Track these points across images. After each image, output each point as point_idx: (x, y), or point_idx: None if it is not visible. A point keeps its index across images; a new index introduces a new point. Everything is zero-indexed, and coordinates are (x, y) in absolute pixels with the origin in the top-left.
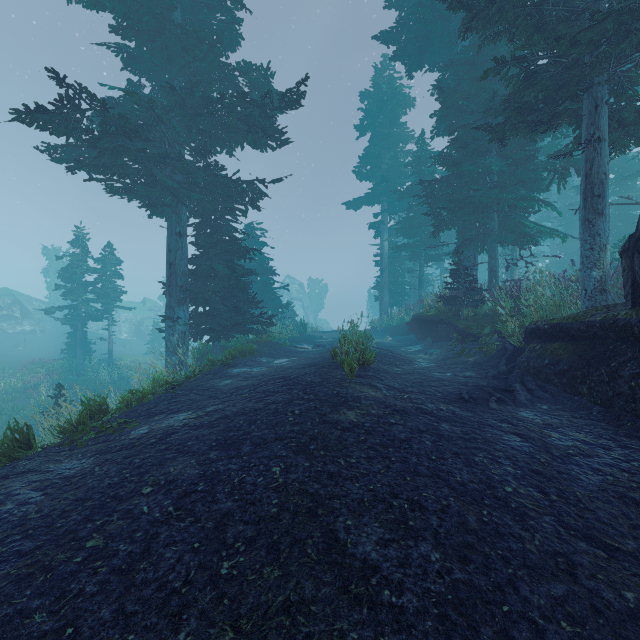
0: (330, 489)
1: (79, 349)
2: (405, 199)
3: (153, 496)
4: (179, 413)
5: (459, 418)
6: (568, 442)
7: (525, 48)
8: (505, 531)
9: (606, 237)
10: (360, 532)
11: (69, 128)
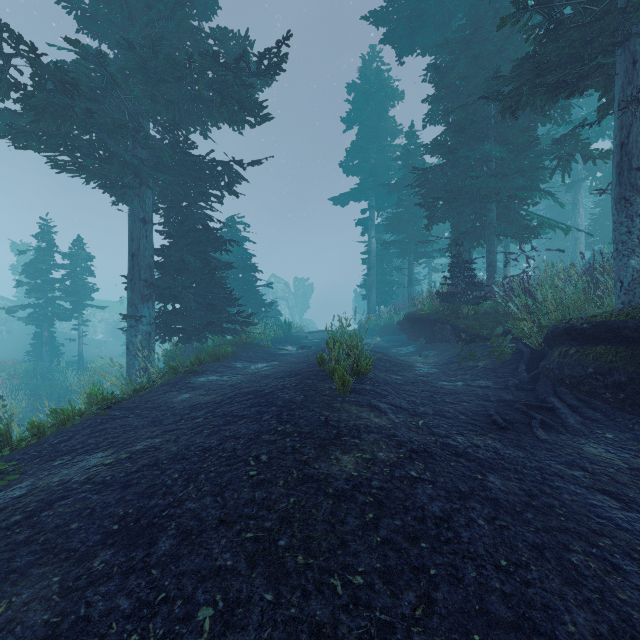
0: None
1: (45, 351)
2: (393, 195)
3: None
4: (93, 453)
5: (508, 462)
6: None
7: None
8: None
9: None
10: None
11: None
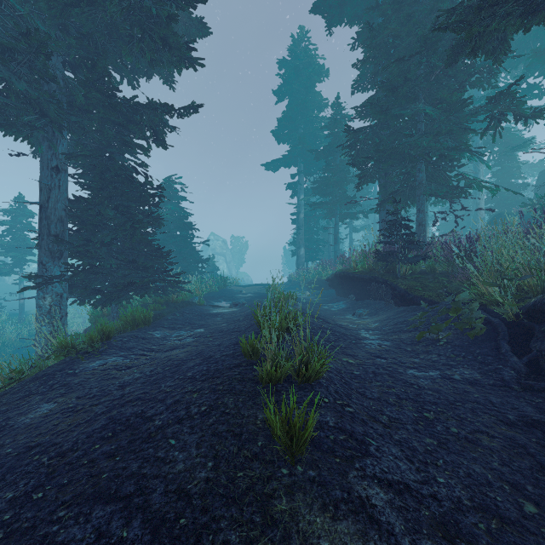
0: None
1: None
2: (320, 162)
3: None
4: None
5: None
6: None
7: None
8: None
9: None
10: None
11: None
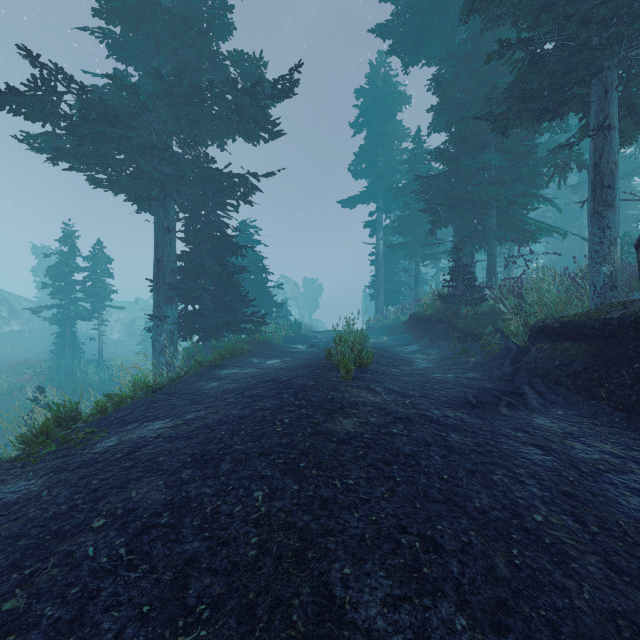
0: (323, 521)
1: (68, 349)
2: (401, 197)
3: (104, 532)
4: (155, 421)
5: (469, 426)
6: (595, 455)
7: (531, 29)
8: (544, 579)
9: (616, 230)
10: (361, 586)
11: (45, 113)
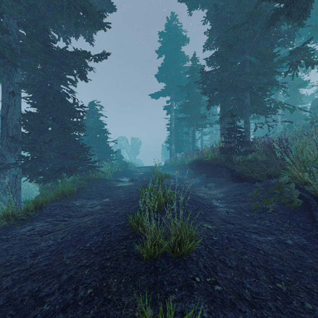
0: None
1: None
2: (183, 93)
3: None
4: None
5: None
6: None
7: None
8: None
9: None
10: None
11: None
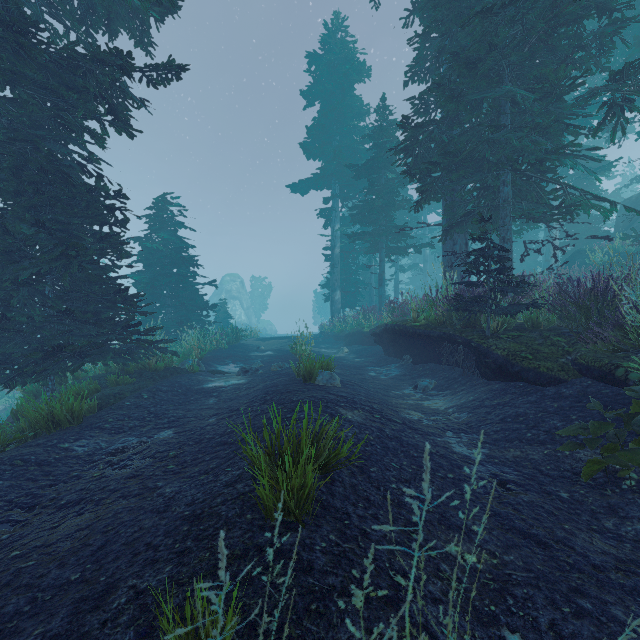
0: None
1: None
2: (360, 183)
3: None
4: None
5: None
6: None
7: None
8: None
9: None
10: None
11: None
